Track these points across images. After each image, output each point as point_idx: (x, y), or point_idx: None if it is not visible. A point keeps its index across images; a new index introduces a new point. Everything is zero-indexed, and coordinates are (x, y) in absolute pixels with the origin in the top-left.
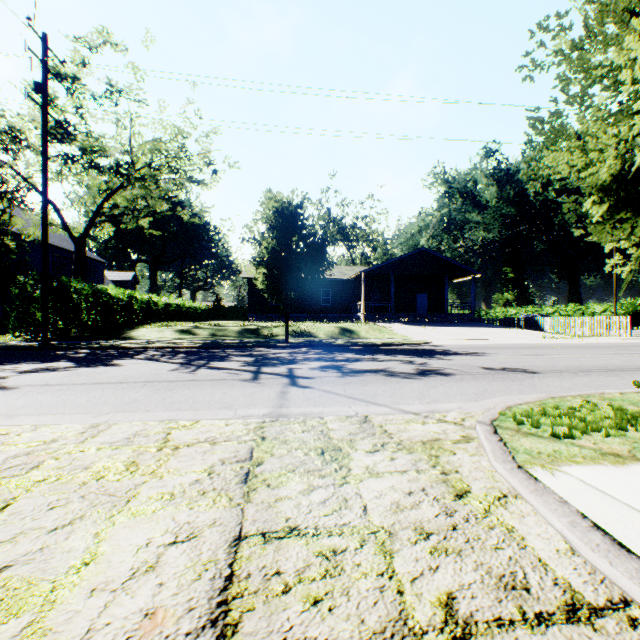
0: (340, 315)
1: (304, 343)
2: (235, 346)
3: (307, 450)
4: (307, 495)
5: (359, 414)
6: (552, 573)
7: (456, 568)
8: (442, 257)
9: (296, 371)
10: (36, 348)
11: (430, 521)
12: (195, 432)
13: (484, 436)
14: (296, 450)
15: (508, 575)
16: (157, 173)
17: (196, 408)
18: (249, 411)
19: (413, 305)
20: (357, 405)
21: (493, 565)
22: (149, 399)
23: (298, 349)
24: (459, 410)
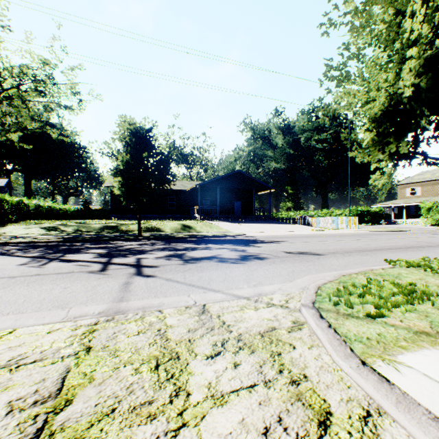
0: (182, 215)
1: (154, 236)
2: (94, 240)
3: (139, 364)
4: None
5: (197, 303)
6: None
7: None
8: (251, 177)
9: (143, 261)
10: None
11: None
12: None
13: (314, 322)
14: (125, 366)
15: None
16: (25, 95)
17: (22, 310)
18: (84, 309)
19: (232, 209)
20: (195, 293)
21: None
22: None
23: (148, 241)
24: (281, 291)
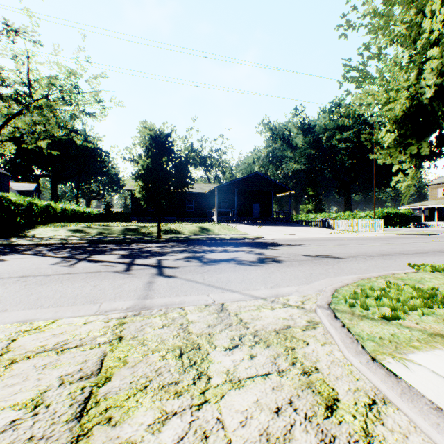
0: (200, 218)
1: (173, 239)
2: (117, 242)
3: (165, 352)
4: (157, 433)
5: (216, 302)
6: None
7: None
8: (270, 179)
9: (164, 262)
10: None
11: None
12: (46, 336)
13: (328, 322)
14: (153, 353)
15: None
16: (53, 104)
17: (60, 304)
18: (114, 304)
19: (250, 211)
20: (214, 292)
21: None
22: (14, 296)
23: (168, 243)
24: (297, 293)
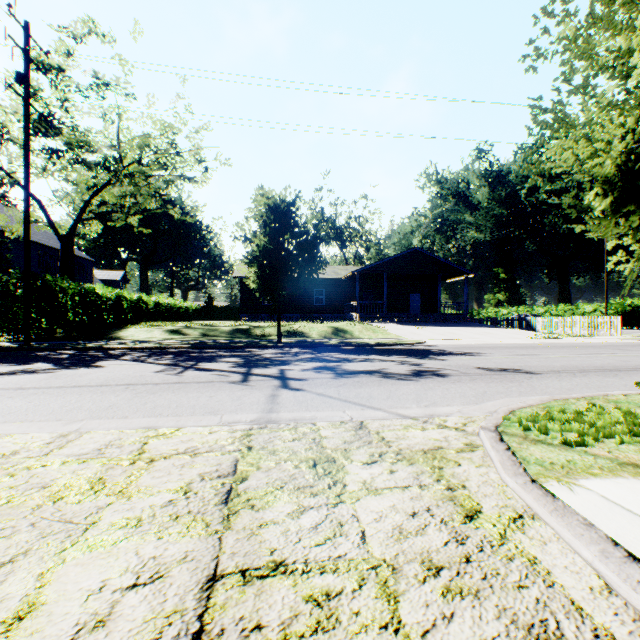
0: (333, 315)
1: (297, 343)
2: (226, 346)
3: (297, 462)
4: (296, 519)
5: (354, 419)
6: (590, 621)
7: (475, 616)
8: (435, 257)
9: (288, 372)
10: (17, 349)
11: (439, 551)
12: (175, 441)
13: (490, 444)
14: (285, 462)
15: (538, 625)
16: (146, 169)
17: (179, 414)
18: (236, 417)
19: (406, 305)
20: (352, 409)
21: (518, 611)
22: (129, 404)
23: (290, 349)
24: (459, 414)
